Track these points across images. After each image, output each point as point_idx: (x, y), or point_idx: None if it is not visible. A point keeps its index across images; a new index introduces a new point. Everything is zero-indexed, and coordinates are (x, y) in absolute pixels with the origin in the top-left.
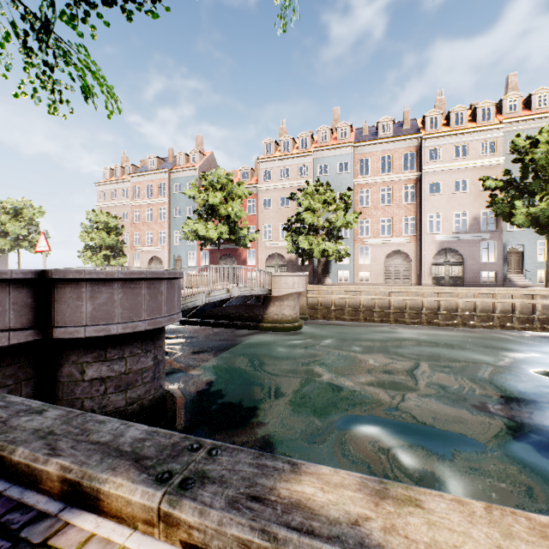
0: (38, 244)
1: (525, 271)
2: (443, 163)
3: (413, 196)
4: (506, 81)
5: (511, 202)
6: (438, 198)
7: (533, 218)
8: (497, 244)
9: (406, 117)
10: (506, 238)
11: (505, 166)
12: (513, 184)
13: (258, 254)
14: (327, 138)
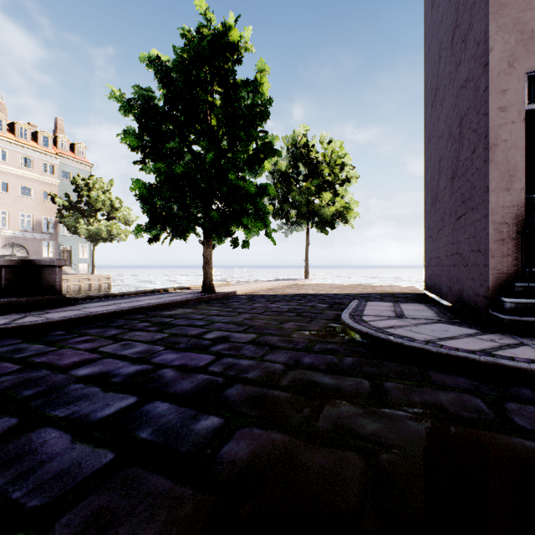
0: None
1: (73, 264)
2: (10, 166)
3: None
4: (56, 121)
5: (76, 218)
6: (6, 197)
7: (90, 232)
8: (56, 244)
9: None
10: (61, 240)
11: (61, 187)
12: (72, 204)
13: None
14: None
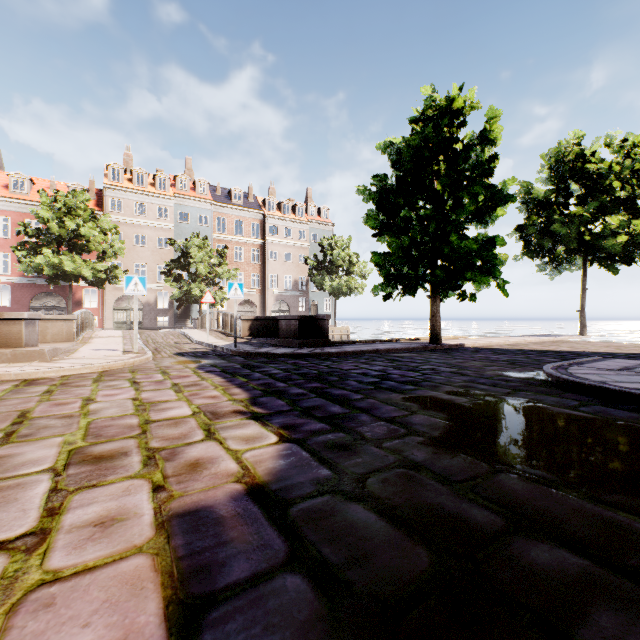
0: (204, 298)
1: None
2: (278, 238)
3: (258, 258)
4: (307, 191)
5: (322, 276)
6: (276, 263)
7: (333, 288)
8: (307, 300)
9: (251, 192)
10: (311, 296)
11: (310, 249)
12: (319, 264)
13: (104, 295)
14: (187, 187)
